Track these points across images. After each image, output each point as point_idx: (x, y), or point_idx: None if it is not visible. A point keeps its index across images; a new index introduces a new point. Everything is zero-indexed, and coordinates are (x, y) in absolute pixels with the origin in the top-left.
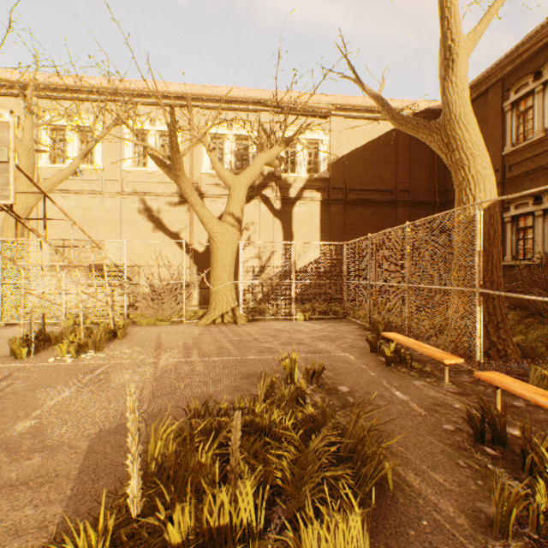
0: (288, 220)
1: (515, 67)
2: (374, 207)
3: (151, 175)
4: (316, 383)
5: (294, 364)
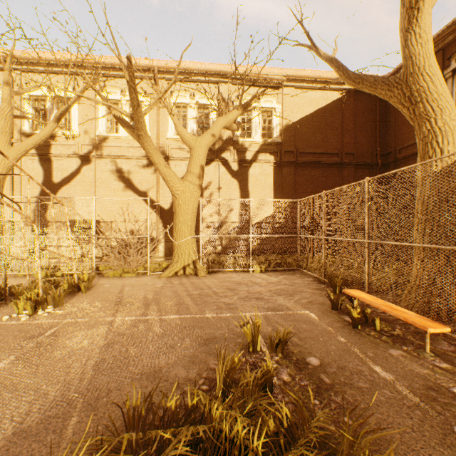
0: (245, 180)
1: (455, 36)
2: (322, 168)
3: (122, 140)
4: (281, 352)
5: (256, 331)
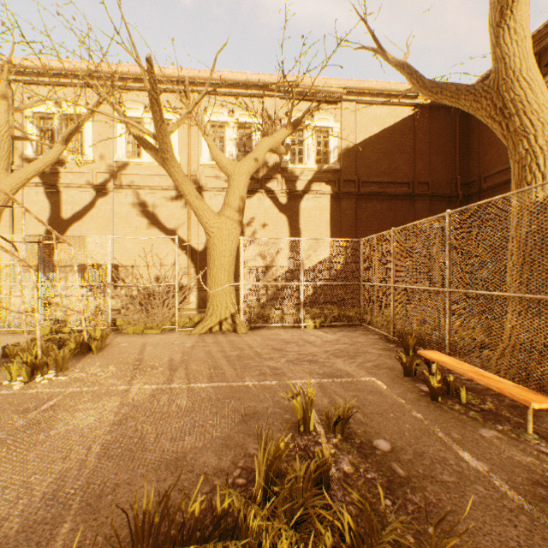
0: (295, 215)
1: None
2: (389, 201)
3: (146, 166)
4: (340, 432)
5: (308, 405)
